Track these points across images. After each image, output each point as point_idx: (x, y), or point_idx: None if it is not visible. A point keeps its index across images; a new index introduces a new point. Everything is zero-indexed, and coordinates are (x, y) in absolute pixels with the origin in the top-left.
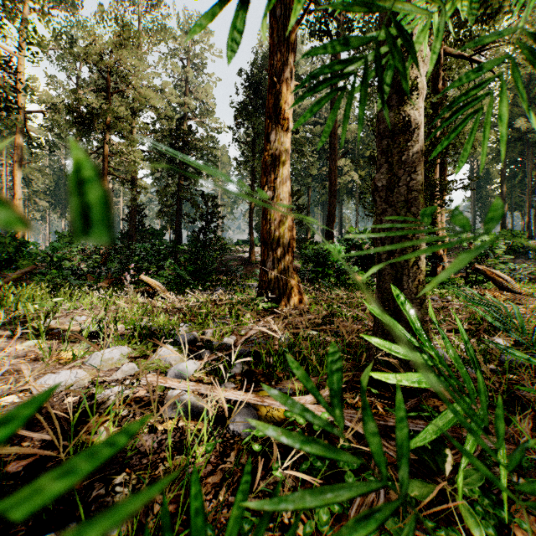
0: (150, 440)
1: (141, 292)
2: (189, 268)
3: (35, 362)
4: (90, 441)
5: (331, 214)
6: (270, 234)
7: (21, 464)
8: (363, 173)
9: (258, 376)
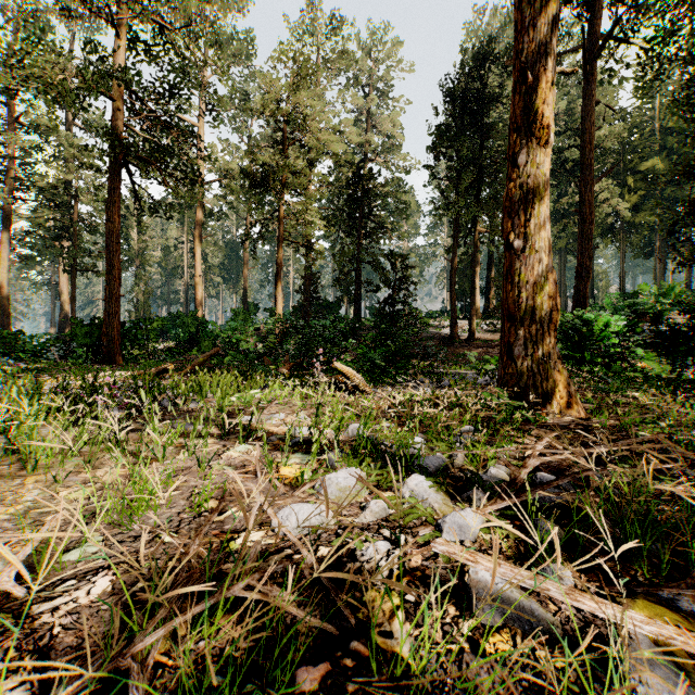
0: (485, 674)
1: (330, 382)
2: (381, 351)
3: (257, 478)
4: (399, 658)
5: (583, 268)
6: (520, 305)
7: (312, 674)
8: (633, 199)
9: (597, 556)
